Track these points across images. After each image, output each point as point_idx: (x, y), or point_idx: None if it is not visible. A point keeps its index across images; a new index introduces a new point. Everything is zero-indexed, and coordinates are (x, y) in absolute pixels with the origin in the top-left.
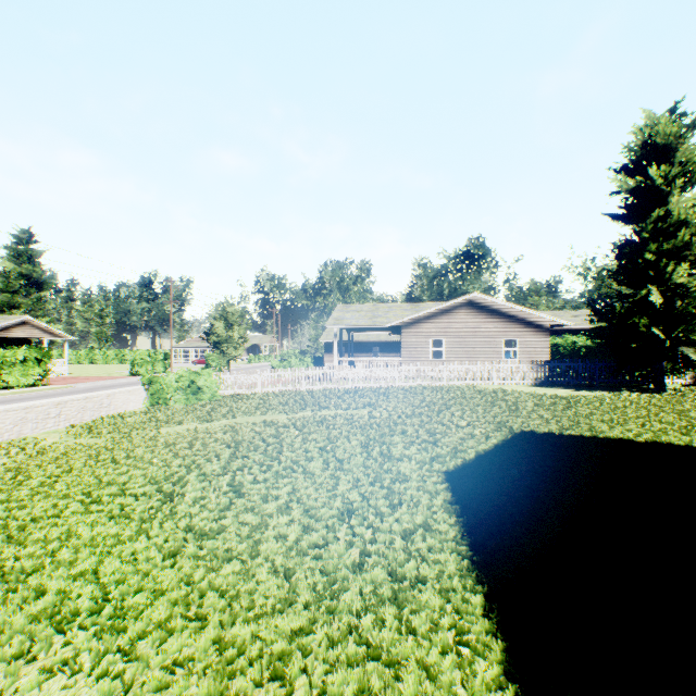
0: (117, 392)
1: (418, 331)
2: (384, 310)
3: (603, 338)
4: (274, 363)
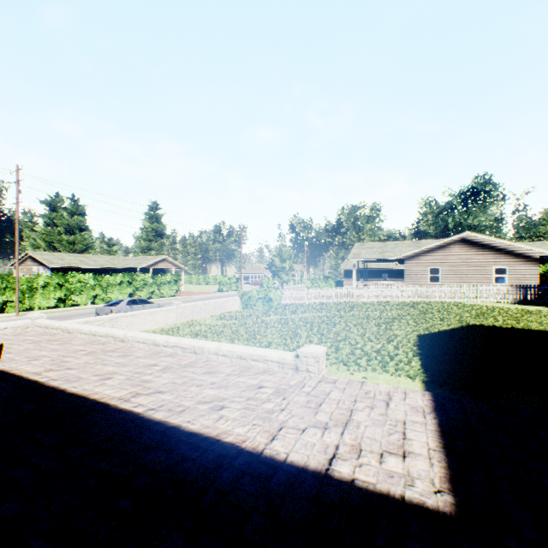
0: (228, 299)
1: (418, 262)
2: (391, 247)
3: None
4: (308, 285)
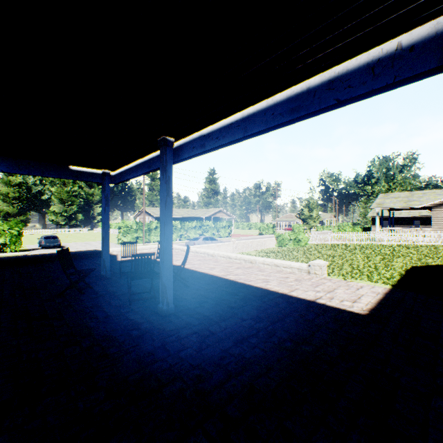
0: (266, 239)
1: None
2: (417, 196)
3: None
4: (334, 230)
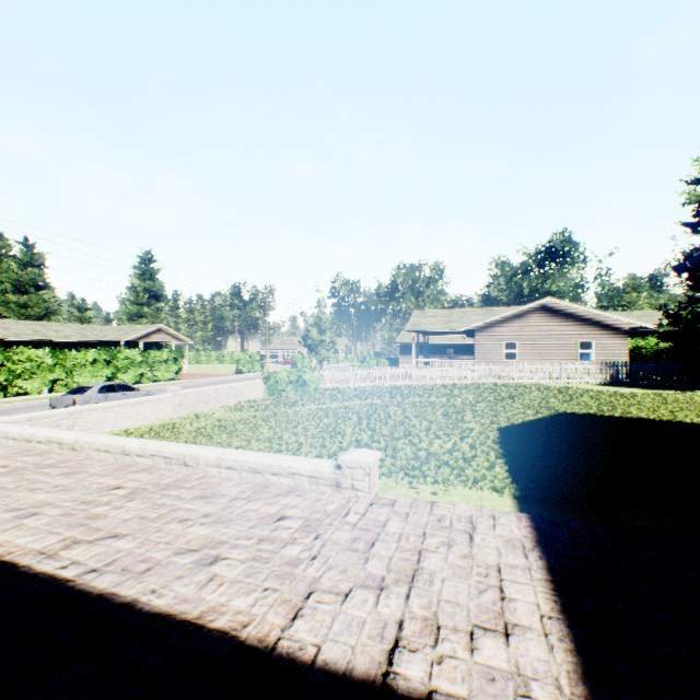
0: (247, 383)
1: (491, 334)
2: (458, 315)
3: (672, 341)
4: (355, 364)
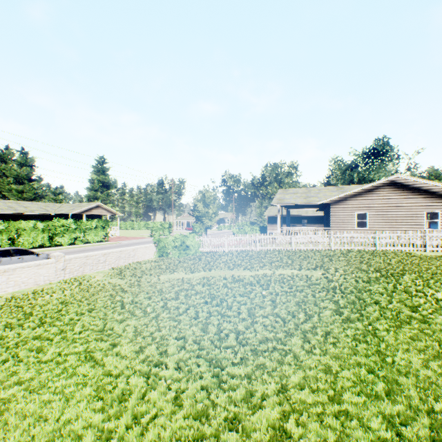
0: (139, 247)
1: (344, 206)
2: (315, 192)
3: None
4: (234, 230)
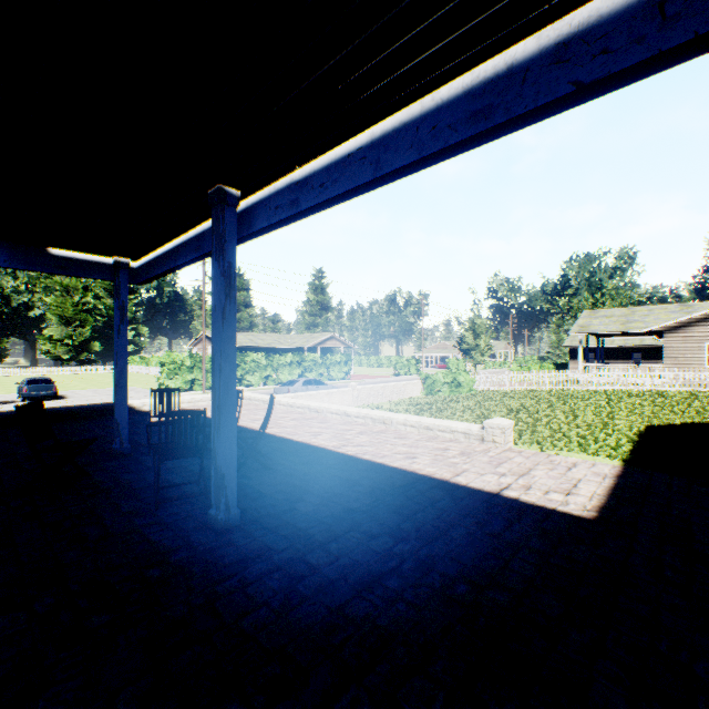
0: (407, 383)
1: (686, 335)
2: (641, 314)
3: None
4: (513, 368)
